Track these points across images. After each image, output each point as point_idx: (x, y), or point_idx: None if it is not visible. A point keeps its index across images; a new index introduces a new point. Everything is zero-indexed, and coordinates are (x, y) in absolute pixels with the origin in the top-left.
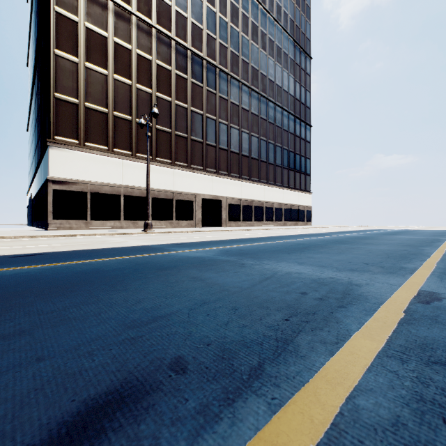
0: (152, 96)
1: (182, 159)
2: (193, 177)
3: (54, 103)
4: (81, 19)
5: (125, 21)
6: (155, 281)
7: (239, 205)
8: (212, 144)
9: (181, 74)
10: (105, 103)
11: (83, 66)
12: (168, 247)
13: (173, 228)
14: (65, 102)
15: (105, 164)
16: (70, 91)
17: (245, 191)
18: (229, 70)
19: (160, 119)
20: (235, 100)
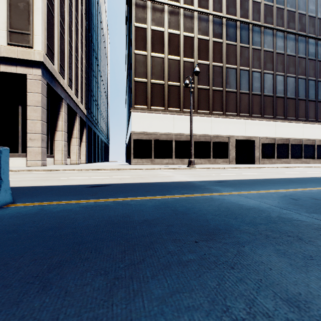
0: (194, 64)
1: (218, 108)
2: (227, 122)
3: (134, 85)
4: (149, 25)
5: (175, 15)
6: (194, 288)
7: (273, 143)
8: (245, 92)
9: (217, 40)
10: (162, 77)
11: (149, 56)
12: (210, 185)
13: (211, 164)
14: (140, 83)
15: (162, 120)
16: (142, 75)
17: (280, 131)
18: (262, 22)
19: (200, 80)
20: (269, 47)
